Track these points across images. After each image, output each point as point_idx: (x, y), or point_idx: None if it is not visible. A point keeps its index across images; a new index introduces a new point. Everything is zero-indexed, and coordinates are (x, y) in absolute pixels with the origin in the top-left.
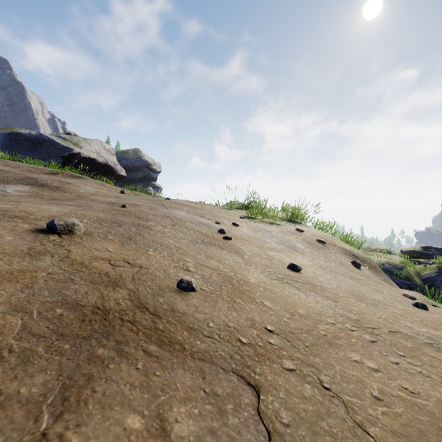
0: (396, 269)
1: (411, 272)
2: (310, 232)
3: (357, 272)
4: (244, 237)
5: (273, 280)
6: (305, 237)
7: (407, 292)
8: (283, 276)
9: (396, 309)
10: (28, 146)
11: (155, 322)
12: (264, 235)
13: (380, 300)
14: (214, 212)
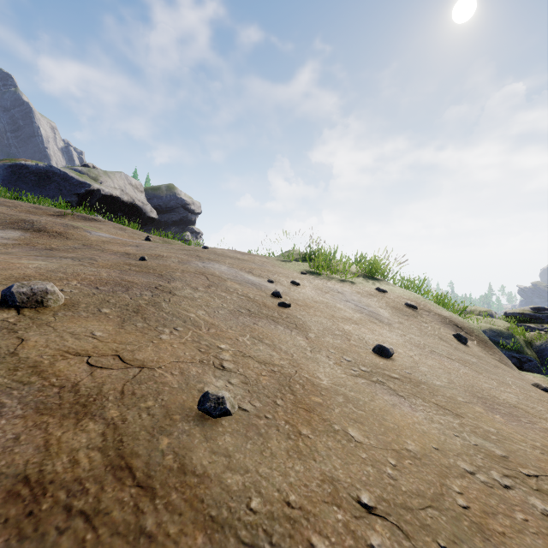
0: (501, 338)
1: (522, 342)
2: (395, 292)
3: (464, 350)
4: (308, 303)
5: (357, 377)
6: (389, 300)
7: (531, 377)
8: (370, 369)
9: (545, 420)
10: (35, 181)
11: (141, 509)
12: (334, 299)
13: (515, 402)
14: (266, 265)
